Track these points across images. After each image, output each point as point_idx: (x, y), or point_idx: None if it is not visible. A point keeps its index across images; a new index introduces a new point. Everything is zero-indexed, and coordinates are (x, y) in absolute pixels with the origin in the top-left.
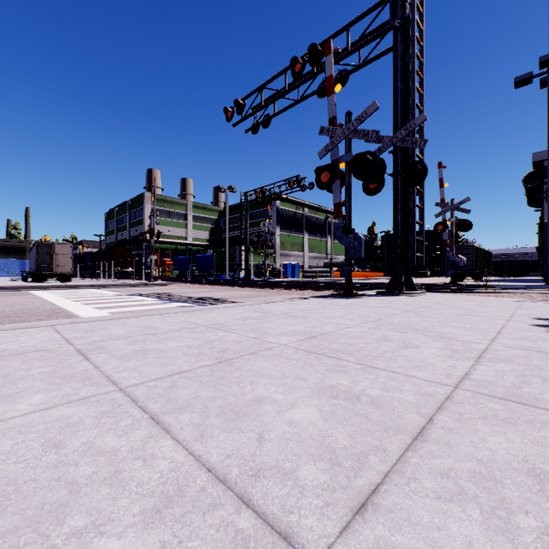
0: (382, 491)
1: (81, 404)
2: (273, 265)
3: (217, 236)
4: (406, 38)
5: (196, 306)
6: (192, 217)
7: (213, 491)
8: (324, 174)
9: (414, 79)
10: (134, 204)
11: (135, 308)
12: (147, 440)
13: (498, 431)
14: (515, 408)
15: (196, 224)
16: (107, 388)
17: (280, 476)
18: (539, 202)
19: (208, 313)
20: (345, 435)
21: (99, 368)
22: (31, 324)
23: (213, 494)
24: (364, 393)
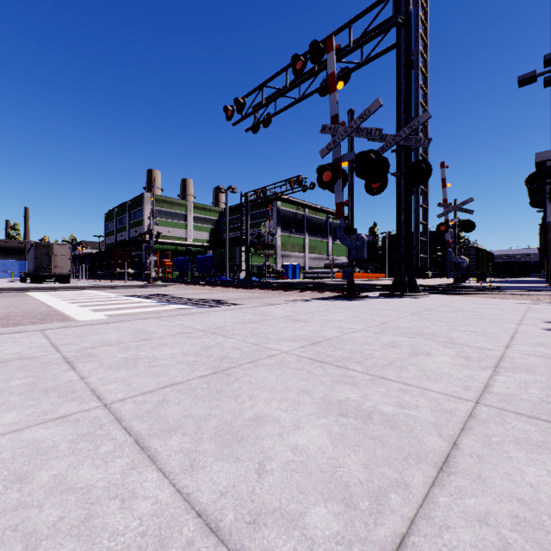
0: (409, 546)
1: (59, 424)
2: (273, 266)
3: (217, 237)
4: (409, 34)
5: (194, 308)
6: (192, 218)
7: (202, 545)
8: (326, 173)
9: (418, 76)
10: (133, 205)
11: (132, 310)
12: (129, 472)
13: (535, 459)
14: (548, 429)
15: (196, 225)
16: (90, 403)
17: (285, 523)
18: (542, 203)
19: (206, 316)
20: (358, 465)
21: (85, 379)
22: (19, 329)
23: (202, 550)
24: (377, 410)
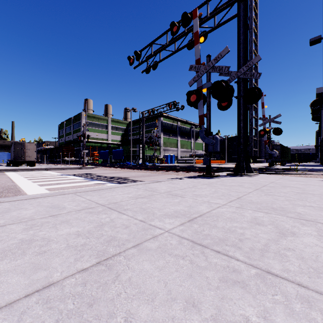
0: None
1: None
2: (159, 156)
3: (125, 138)
4: (246, 7)
5: (107, 183)
6: (110, 127)
7: None
8: (192, 96)
9: (252, 33)
10: (75, 119)
11: (65, 185)
12: None
13: None
14: None
15: (113, 131)
16: None
17: None
18: (319, 118)
19: (110, 192)
20: None
21: None
22: None
23: None
24: None
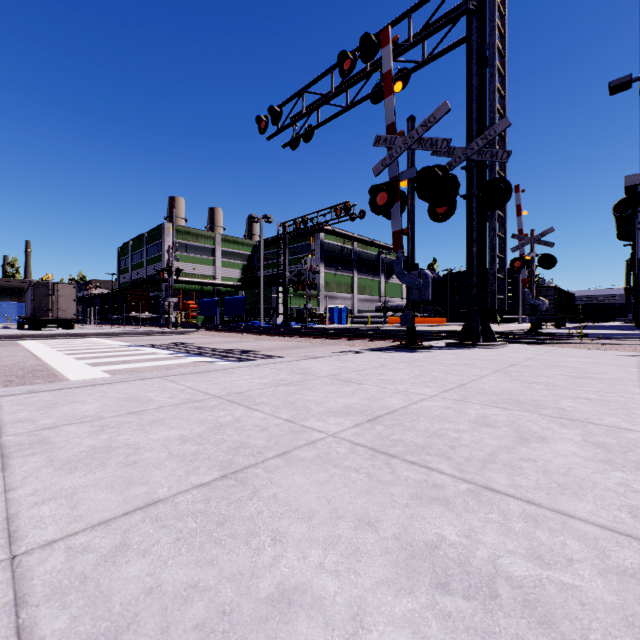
0: None
1: None
2: (316, 309)
3: (250, 275)
4: (483, 24)
5: (218, 362)
6: (221, 252)
7: None
8: (381, 195)
9: (494, 75)
10: (152, 237)
11: (140, 364)
12: None
13: None
14: None
15: (225, 260)
16: None
17: None
18: (631, 235)
19: (227, 375)
20: None
21: (9, 493)
22: None
23: None
24: (500, 570)
